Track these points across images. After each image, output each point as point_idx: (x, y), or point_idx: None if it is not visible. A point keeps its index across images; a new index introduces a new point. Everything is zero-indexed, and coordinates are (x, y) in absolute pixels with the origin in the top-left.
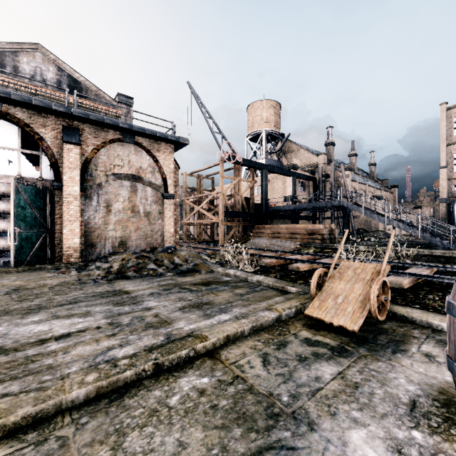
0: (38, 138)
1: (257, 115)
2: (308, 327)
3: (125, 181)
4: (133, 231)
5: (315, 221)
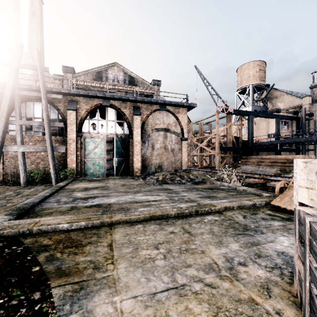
0: (123, 114)
1: (245, 74)
2: (271, 210)
3: (161, 132)
4: (165, 160)
5: (299, 152)
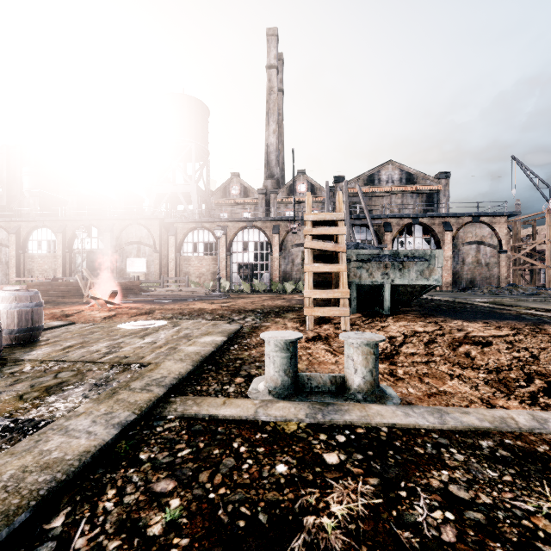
0: (432, 231)
1: None
2: None
3: (473, 245)
4: (477, 275)
5: None
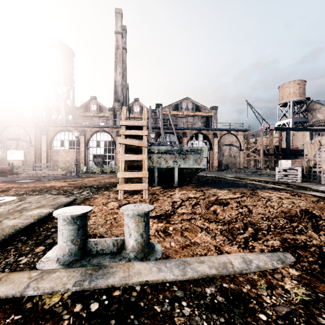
0: (207, 137)
1: (286, 92)
2: None
3: (227, 146)
4: (230, 162)
5: None
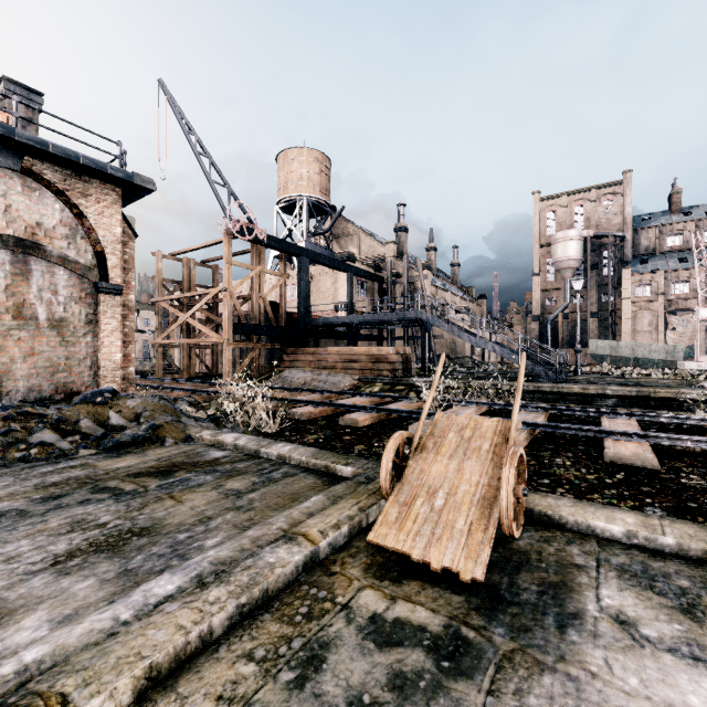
0: None
1: (293, 171)
2: (376, 575)
3: None
4: (20, 359)
5: (382, 342)
